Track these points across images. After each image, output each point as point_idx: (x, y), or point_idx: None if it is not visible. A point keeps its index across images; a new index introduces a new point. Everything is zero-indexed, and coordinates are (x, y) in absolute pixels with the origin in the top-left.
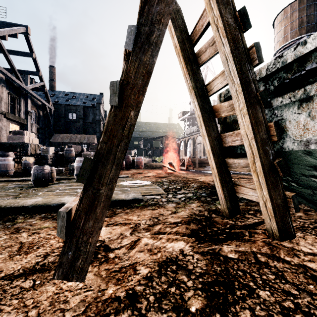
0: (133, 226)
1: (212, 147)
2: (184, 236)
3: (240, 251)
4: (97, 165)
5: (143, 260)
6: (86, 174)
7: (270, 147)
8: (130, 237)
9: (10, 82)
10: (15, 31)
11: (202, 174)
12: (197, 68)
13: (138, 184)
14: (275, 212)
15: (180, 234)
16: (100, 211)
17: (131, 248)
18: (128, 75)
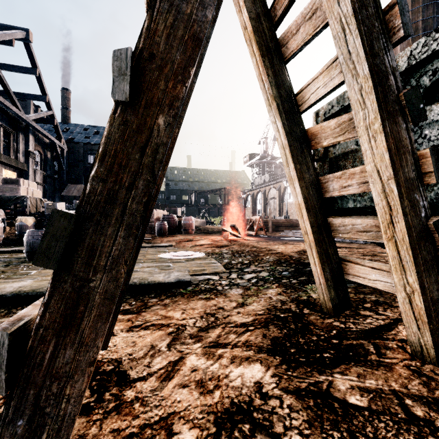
0: (174, 330)
1: (306, 198)
2: (262, 352)
3: (369, 390)
4: (83, 227)
5: (188, 408)
6: (56, 247)
7: (421, 195)
8: (166, 354)
9: (3, 110)
10: (10, 37)
11: (280, 241)
12: (282, 64)
13: (186, 256)
14: (430, 314)
15: (253, 348)
16: (91, 327)
17: (166, 379)
18: (152, 39)
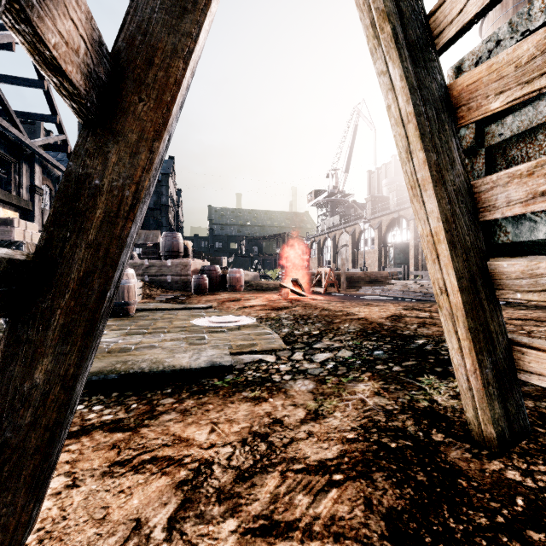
0: (190, 475)
1: (449, 221)
2: None
3: None
4: None
5: None
6: None
7: None
8: None
9: (0, 133)
10: (9, 39)
11: (359, 301)
12: None
13: (229, 323)
14: None
15: (348, 545)
16: None
17: None
18: None
